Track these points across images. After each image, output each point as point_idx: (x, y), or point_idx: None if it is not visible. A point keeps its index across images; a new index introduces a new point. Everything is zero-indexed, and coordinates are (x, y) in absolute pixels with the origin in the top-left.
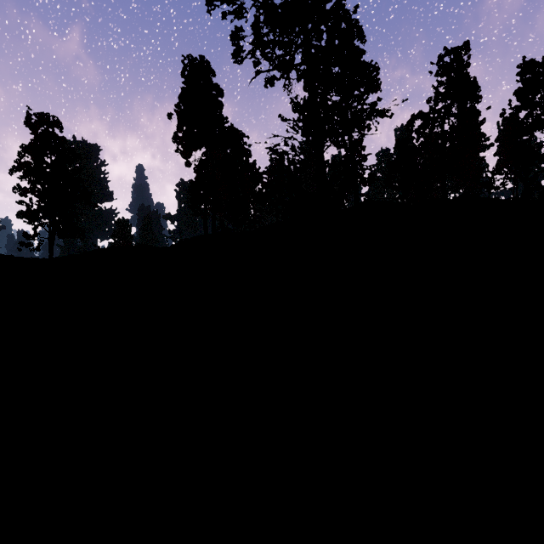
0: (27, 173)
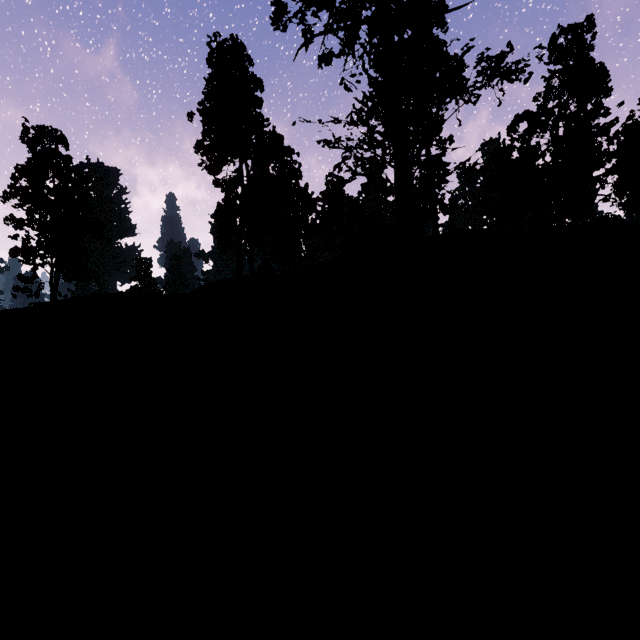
0: (23, 201)
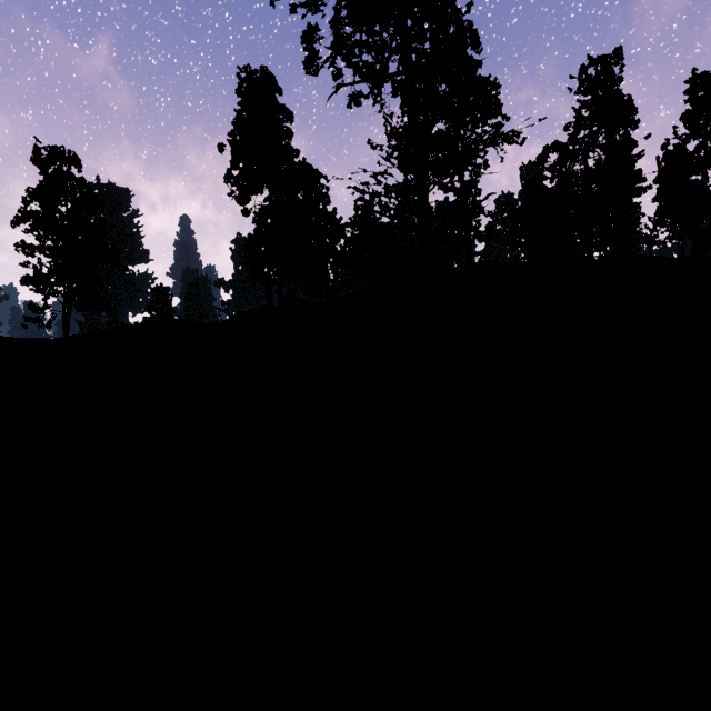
0: (35, 226)
